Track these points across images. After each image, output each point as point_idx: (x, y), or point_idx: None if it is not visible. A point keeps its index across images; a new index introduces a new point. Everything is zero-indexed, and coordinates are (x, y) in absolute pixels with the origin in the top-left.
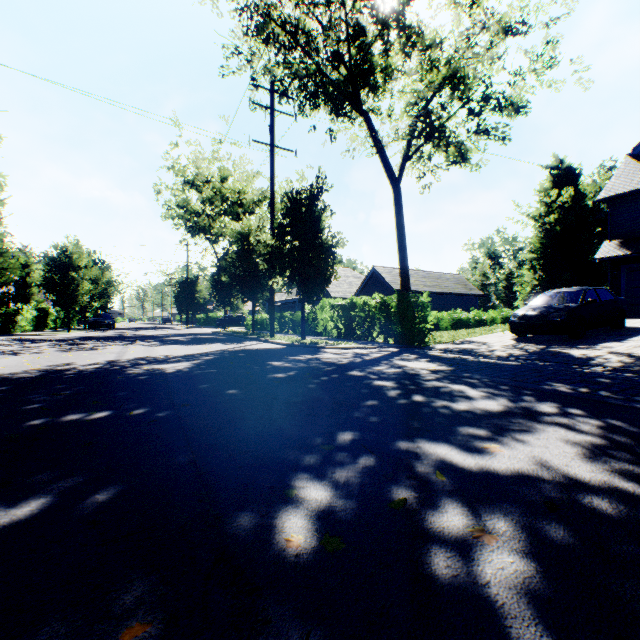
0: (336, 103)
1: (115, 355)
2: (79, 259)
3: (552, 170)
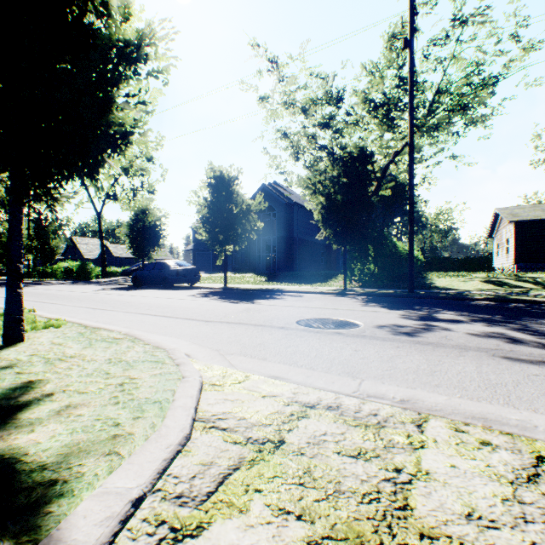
0: None
1: None
2: None
3: None
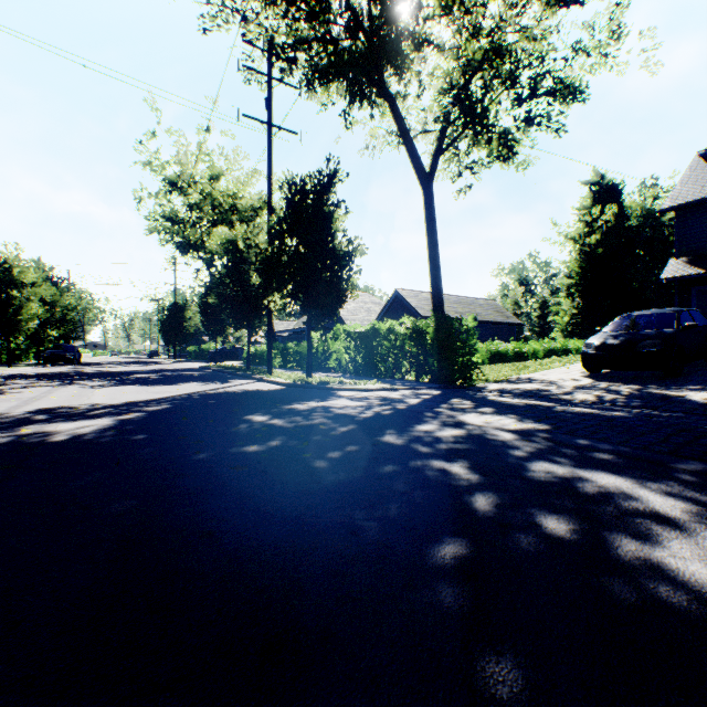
0: (353, 82)
1: (14, 404)
2: (22, 274)
3: (592, 186)
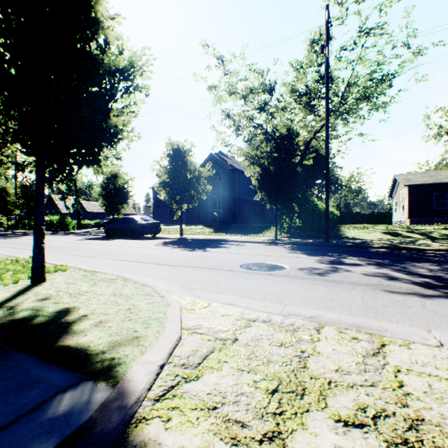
0: None
1: None
2: None
3: None
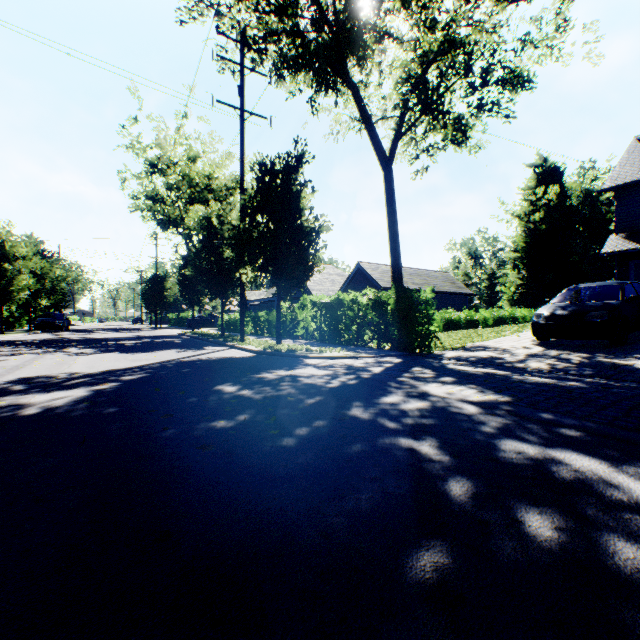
0: (318, 72)
1: None
2: (14, 248)
3: (536, 168)
